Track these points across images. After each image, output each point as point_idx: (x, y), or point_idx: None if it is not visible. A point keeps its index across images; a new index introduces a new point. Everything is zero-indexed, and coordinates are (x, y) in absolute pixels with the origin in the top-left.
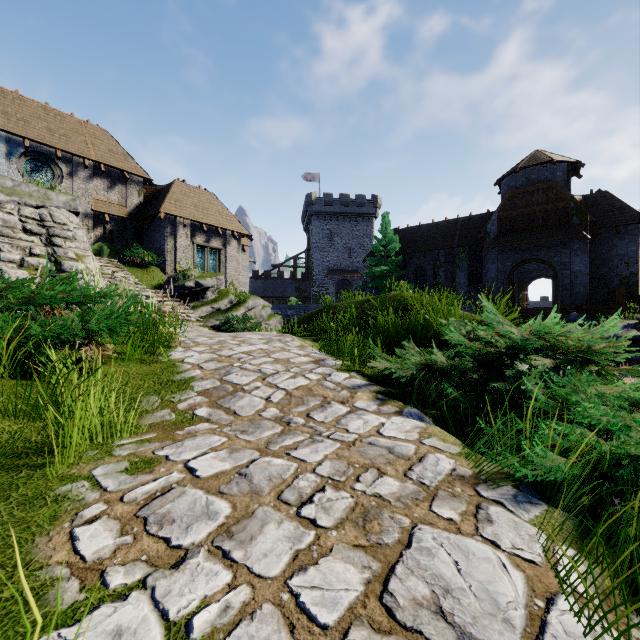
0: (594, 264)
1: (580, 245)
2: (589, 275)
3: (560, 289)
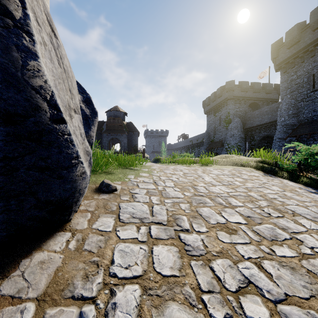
0: (129, 141)
1: (125, 136)
2: (128, 144)
3: (121, 147)
